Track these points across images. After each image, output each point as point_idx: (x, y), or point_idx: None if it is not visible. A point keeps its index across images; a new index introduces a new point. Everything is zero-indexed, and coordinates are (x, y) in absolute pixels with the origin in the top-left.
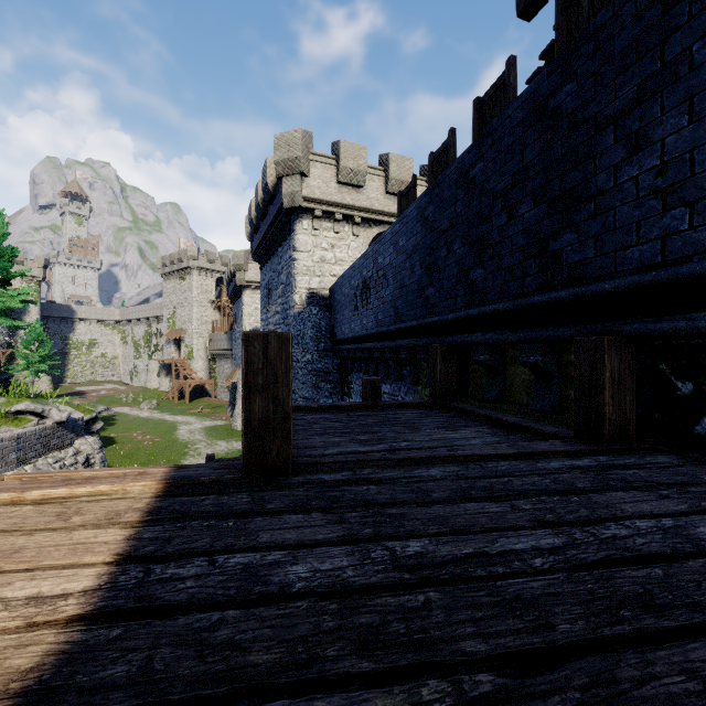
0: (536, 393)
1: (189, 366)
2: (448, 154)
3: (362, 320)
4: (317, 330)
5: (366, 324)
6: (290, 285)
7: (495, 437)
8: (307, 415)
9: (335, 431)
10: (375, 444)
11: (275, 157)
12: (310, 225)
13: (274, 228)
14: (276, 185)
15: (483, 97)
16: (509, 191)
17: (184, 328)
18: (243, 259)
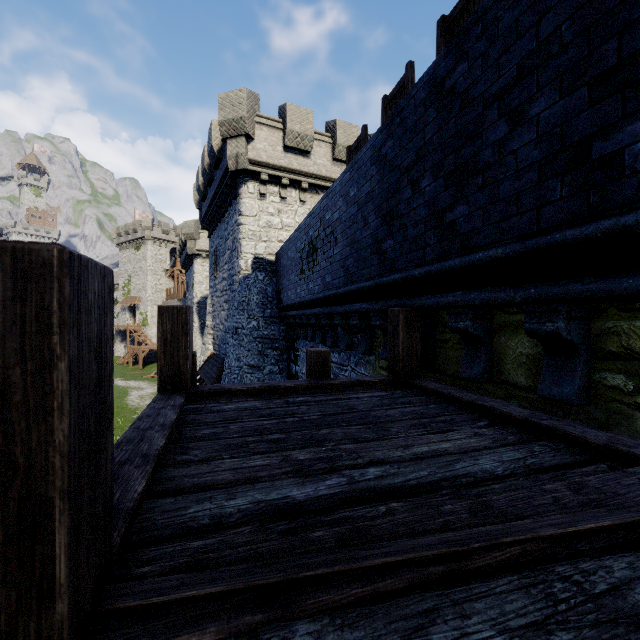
0: (548, 373)
1: (143, 333)
2: (405, 92)
3: (308, 284)
4: (263, 296)
5: (313, 288)
6: (236, 250)
7: (511, 449)
8: (229, 402)
9: (260, 439)
10: (322, 473)
11: (219, 117)
12: (256, 189)
13: (220, 193)
14: (221, 149)
15: (451, 13)
16: (511, 87)
17: (139, 295)
18: (193, 228)
